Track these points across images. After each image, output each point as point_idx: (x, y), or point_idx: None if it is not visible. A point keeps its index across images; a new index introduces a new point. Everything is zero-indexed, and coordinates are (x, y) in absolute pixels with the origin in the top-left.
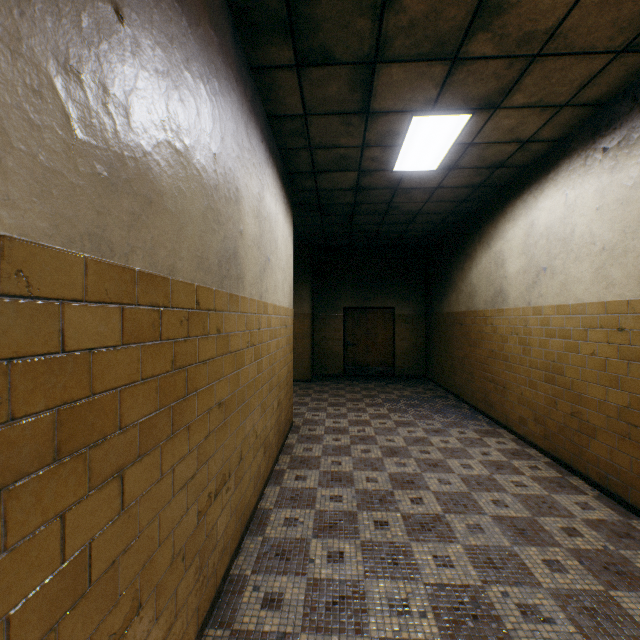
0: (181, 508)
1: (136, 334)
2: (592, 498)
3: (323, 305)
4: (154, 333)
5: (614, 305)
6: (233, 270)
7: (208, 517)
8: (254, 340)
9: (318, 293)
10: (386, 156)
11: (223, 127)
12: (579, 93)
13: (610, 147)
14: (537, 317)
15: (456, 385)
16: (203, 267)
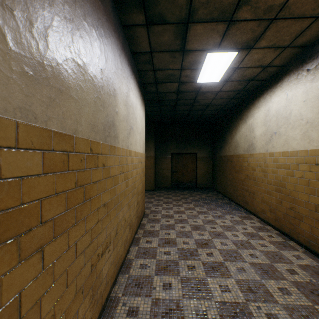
0: (81, 264)
1: (52, 167)
2: (301, 253)
3: (160, 152)
4: (64, 167)
5: (313, 151)
6: (112, 132)
7: (97, 267)
8: (124, 170)
9: (158, 146)
10: (193, 74)
11: (106, 55)
12: (295, 40)
13: (311, 68)
14: (271, 158)
15: (228, 192)
16: (94, 130)
